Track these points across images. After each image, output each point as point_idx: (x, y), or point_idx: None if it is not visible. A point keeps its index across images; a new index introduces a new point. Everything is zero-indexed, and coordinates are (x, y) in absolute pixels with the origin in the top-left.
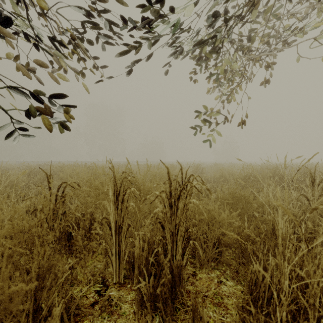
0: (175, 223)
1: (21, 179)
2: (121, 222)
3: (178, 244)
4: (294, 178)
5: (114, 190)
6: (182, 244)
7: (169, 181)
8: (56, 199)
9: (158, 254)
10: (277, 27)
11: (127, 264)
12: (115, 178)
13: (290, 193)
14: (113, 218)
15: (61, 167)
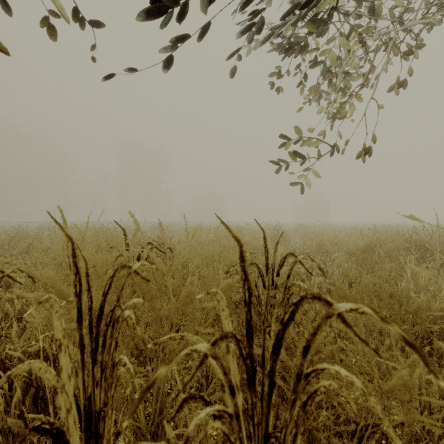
0: (267, 430)
1: None
2: None
3: None
4: None
5: (80, 309)
6: None
7: (247, 288)
8: None
9: None
10: None
11: None
12: (86, 272)
13: None
14: (72, 396)
15: None
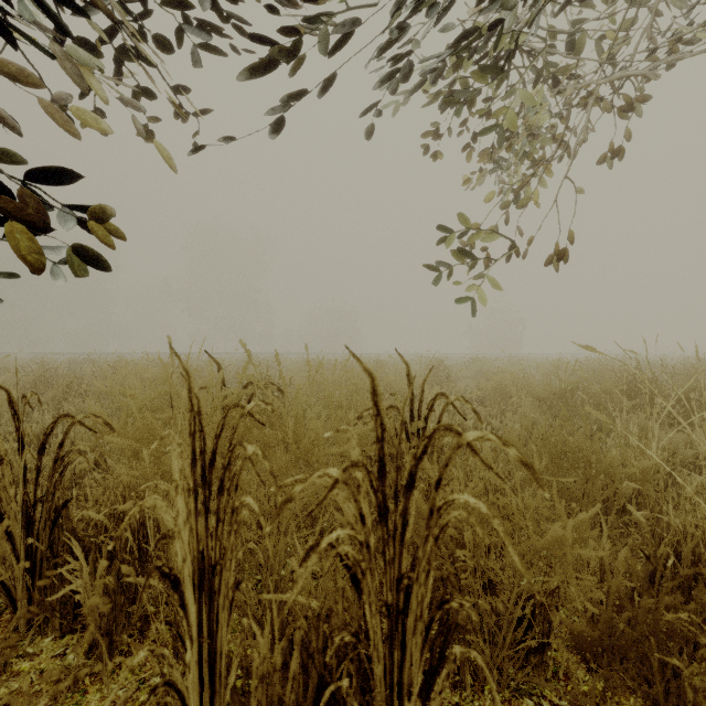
0: (400, 572)
1: (4, 398)
2: (223, 550)
3: (413, 645)
4: (705, 397)
5: (194, 450)
6: (426, 647)
7: (378, 424)
8: (38, 466)
9: (341, 697)
10: (653, 6)
11: (238, 698)
12: (198, 410)
13: (694, 438)
14: (188, 545)
15: (115, 368)
